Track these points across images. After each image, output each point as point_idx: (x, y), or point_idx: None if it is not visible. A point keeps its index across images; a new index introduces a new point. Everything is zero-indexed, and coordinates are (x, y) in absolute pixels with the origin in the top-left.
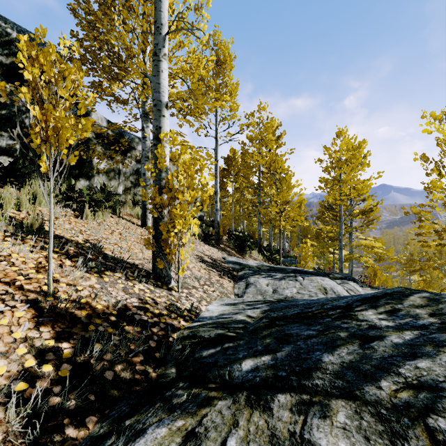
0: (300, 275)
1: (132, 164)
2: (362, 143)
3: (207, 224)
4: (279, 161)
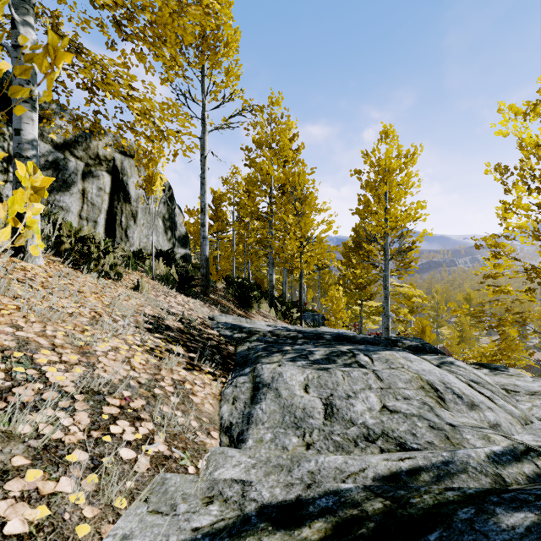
0: (360, 350)
1: (43, 150)
2: (416, 148)
3: (195, 266)
4: (300, 174)
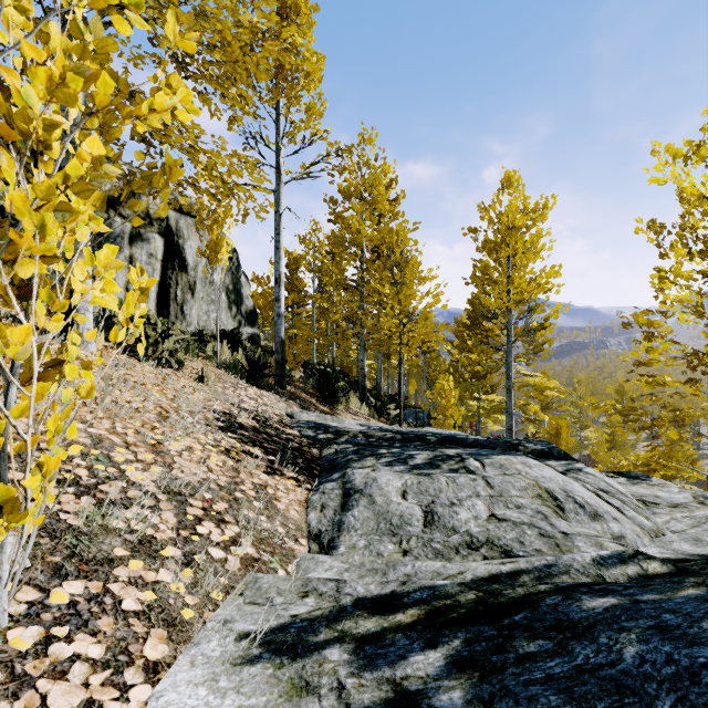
0: (470, 454)
1: None
2: (546, 200)
3: (265, 349)
4: (399, 232)
